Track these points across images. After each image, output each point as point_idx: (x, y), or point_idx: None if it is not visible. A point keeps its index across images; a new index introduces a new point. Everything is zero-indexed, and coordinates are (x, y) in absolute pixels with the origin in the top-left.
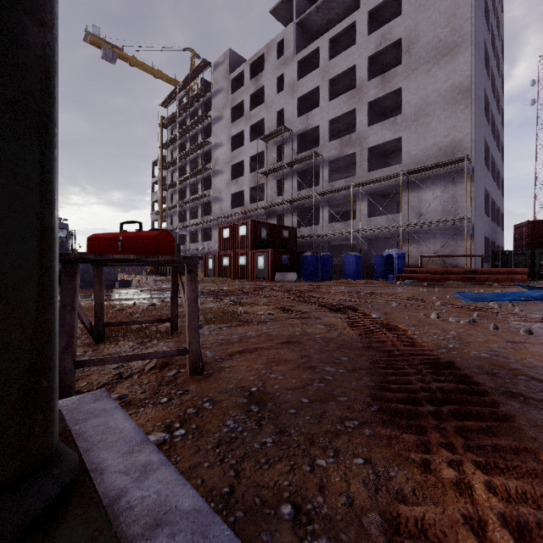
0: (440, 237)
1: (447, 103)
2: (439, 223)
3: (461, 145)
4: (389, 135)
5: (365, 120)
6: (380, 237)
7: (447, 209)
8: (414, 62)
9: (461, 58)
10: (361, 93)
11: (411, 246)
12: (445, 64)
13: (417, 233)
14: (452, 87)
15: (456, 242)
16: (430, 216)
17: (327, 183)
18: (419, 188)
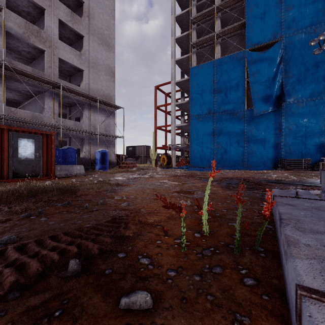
0: (104, 144)
1: (107, 72)
2: (105, 136)
3: (112, 99)
4: (77, 62)
5: (56, 30)
6: (70, 136)
7: (107, 130)
8: (92, 29)
9: (112, 55)
10: (52, 2)
11: (91, 147)
12: (106, 49)
13: (93, 139)
14: (109, 66)
15: (110, 148)
16: (100, 131)
17: (4, 56)
18: (95, 111)
